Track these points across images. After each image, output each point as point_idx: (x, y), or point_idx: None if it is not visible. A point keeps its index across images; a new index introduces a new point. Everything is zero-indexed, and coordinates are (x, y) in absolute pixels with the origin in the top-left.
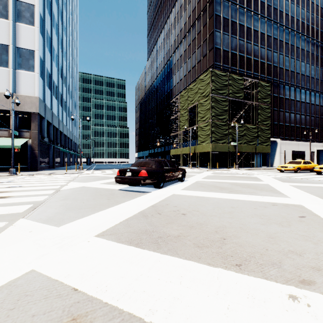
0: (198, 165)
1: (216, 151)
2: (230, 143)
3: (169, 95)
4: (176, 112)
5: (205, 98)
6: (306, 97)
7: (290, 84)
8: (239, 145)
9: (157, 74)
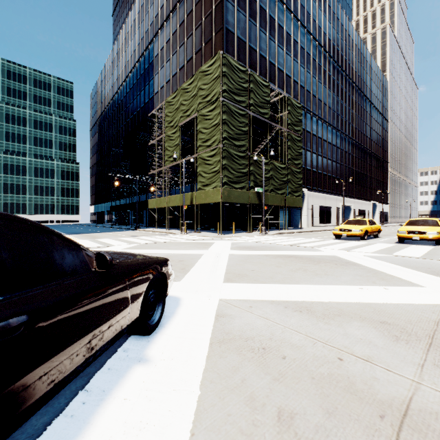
0: (198, 228)
1: (227, 203)
2: (251, 189)
3: (148, 107)
4: (159, 134)
5: (211, 105)
6: (332, 137)
7: (318, 116)
8: (265, 194)
9: (128, 72)
